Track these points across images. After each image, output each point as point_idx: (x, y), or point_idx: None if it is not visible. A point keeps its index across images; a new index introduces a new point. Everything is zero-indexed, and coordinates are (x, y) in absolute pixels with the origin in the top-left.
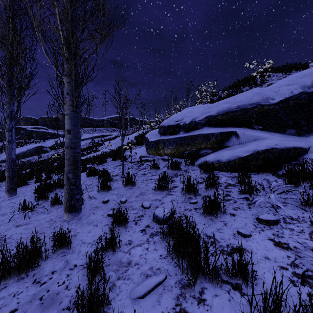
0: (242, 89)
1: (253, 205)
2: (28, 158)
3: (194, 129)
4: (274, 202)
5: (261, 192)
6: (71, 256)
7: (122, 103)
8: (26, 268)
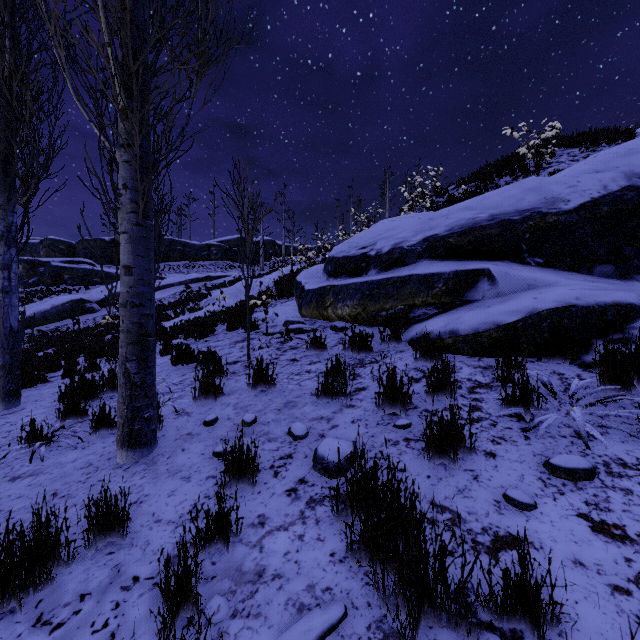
0: (497, 181)
1: (534, 431)
2: (53, 325)
3: (400, 264)
4: (582, 426)
5: (549, 402)
6: (127, 553)
7: (247, 209)
8: (18, 589)
